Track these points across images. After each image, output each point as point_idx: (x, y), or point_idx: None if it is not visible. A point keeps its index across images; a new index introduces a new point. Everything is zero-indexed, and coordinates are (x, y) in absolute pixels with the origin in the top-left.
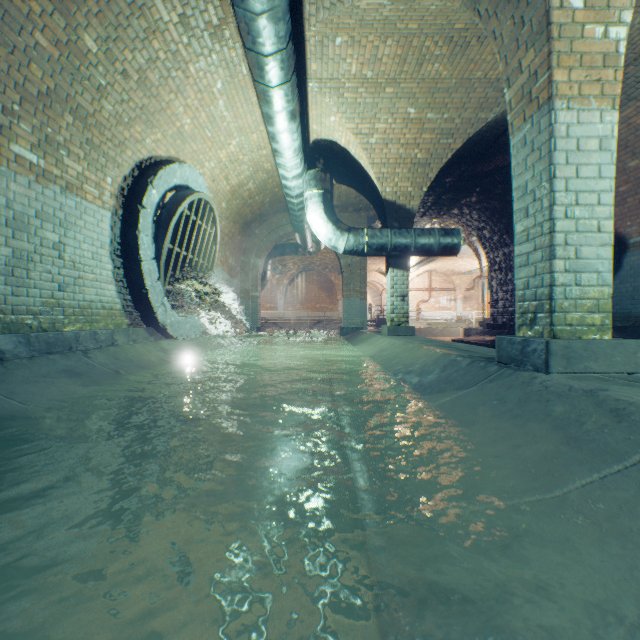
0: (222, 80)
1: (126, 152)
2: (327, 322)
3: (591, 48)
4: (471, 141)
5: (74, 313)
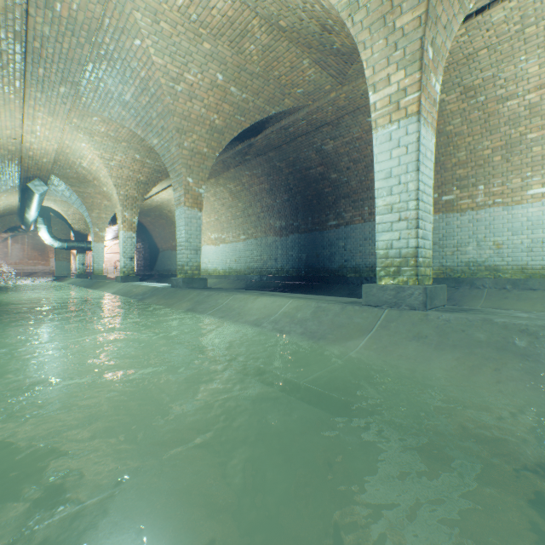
0: (8, 194)
1: None
2: (40, 274)
3: (101, 236)
4: None
5: None
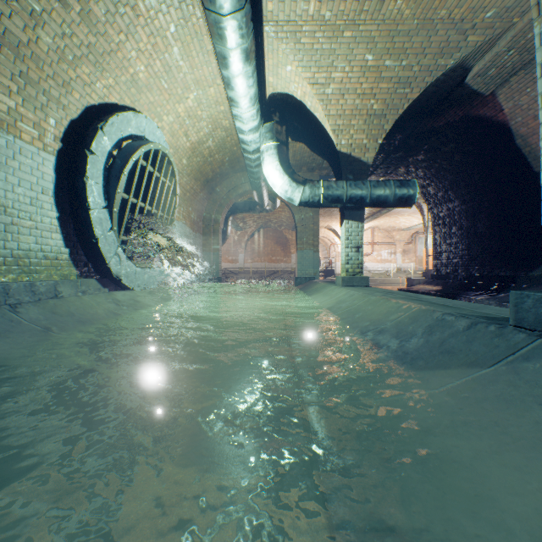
0: (175, 22)
1: (72, 94)
2: (282, 273)
3: None
4: (427, 92)
5: (5, 263)
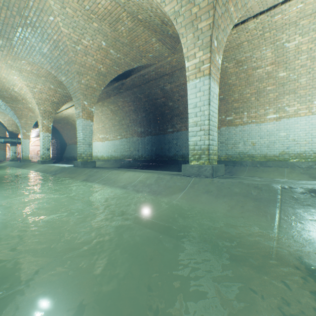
0: None
1: None
2: None
3: (27, 135)
4: None
5: None
